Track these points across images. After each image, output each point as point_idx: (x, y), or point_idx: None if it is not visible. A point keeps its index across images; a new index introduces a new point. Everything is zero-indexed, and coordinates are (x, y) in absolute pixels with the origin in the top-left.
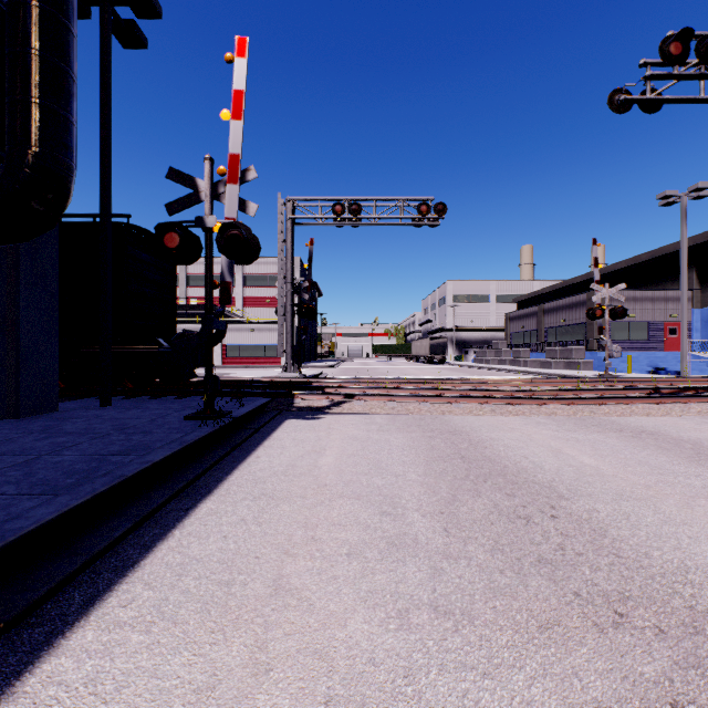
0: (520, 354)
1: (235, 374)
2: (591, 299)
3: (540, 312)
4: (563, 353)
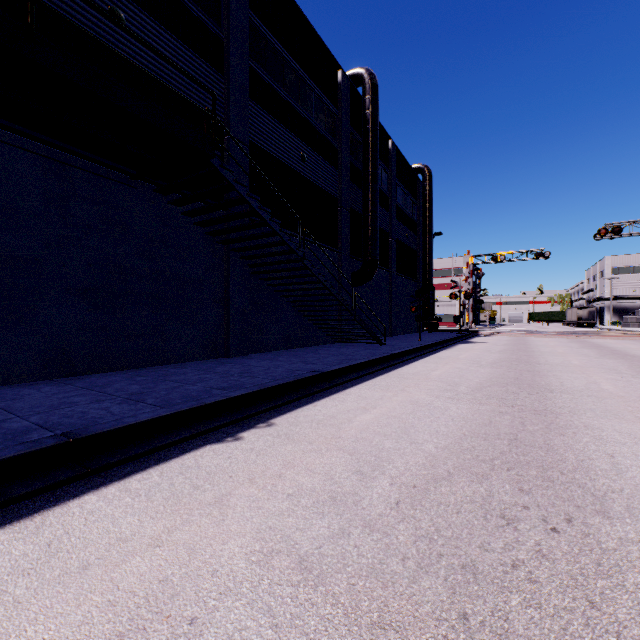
0: None
1: None
2: None
3: None
4: None
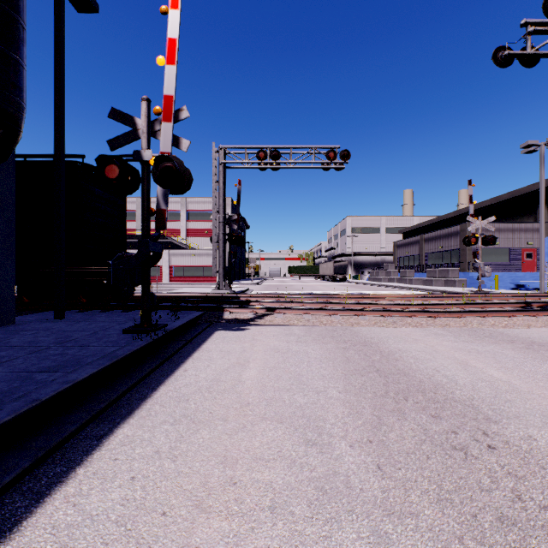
0: (406, 274)
1: (178, 290)
2: (463, 230)
3: (422, 241)
4: (441, 273)
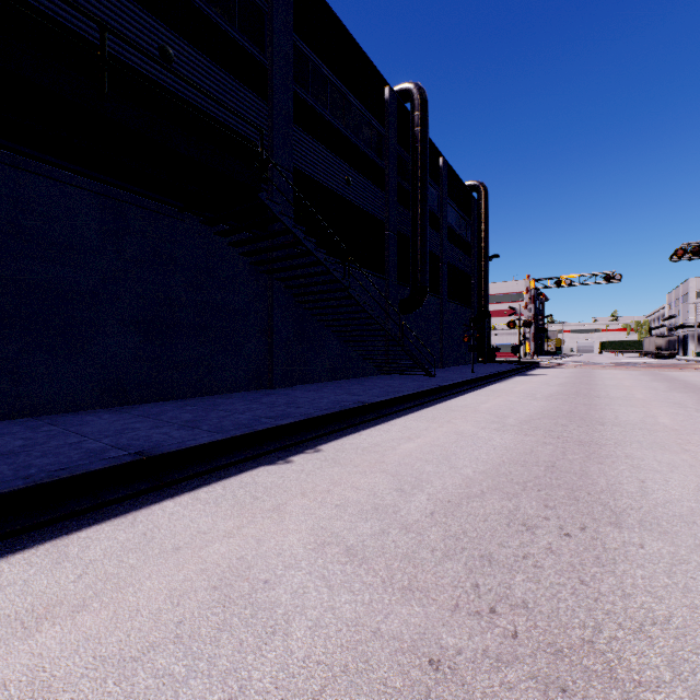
0: None
1: None
2: None
3: None
4: None
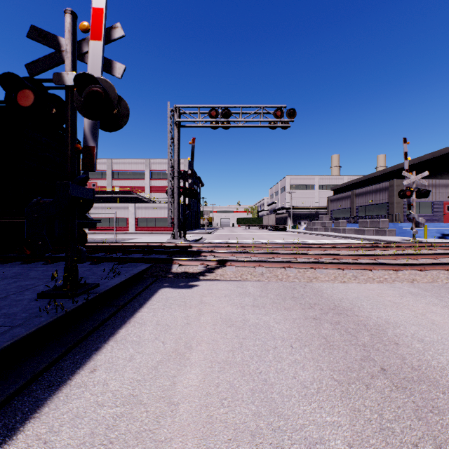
0: (339, 224)
1: (138, 239)
2: (392, 185)
3: (353, 195)
4: (373, 224)
